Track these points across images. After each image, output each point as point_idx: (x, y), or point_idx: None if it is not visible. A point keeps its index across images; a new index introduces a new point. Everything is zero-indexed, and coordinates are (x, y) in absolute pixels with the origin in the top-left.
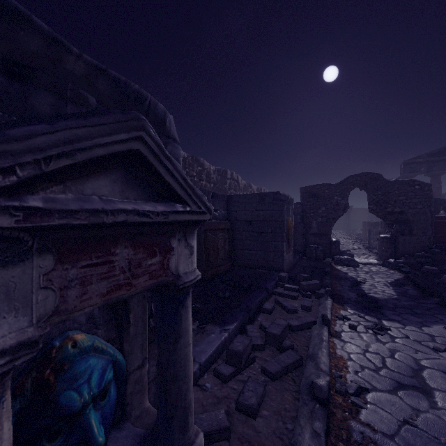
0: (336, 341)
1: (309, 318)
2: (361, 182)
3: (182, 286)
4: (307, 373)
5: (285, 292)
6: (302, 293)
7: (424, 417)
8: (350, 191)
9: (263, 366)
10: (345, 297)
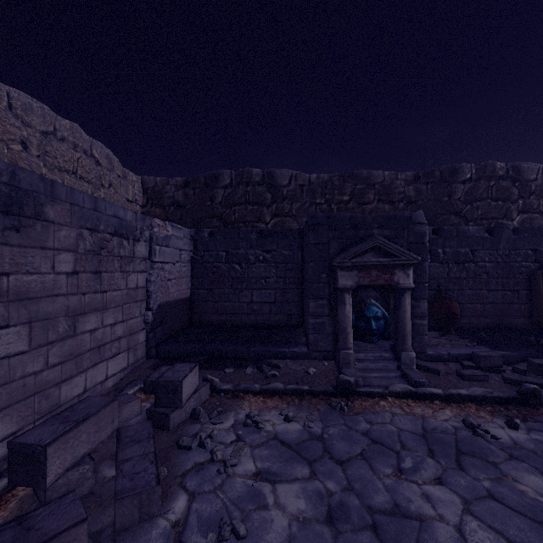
0: None
1: None
2: None
3: (398, 287)
4: None
5: None
6: None
7: None
8: None
9: (502, 373)
10: None
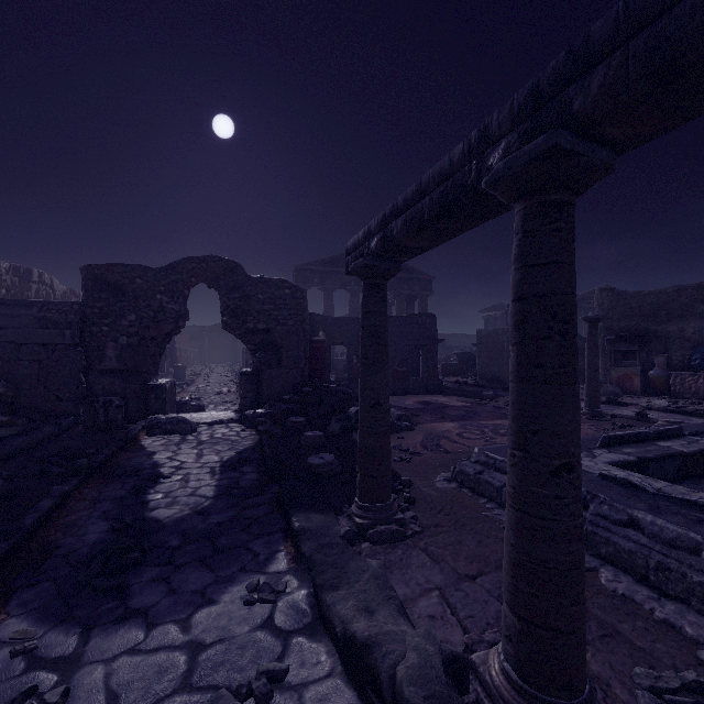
0: None
1: None
2: (209, 273)
3: None
4: None
5: None
6: None
7: None
8: (190, 287)
9: None
10: (61, 553)
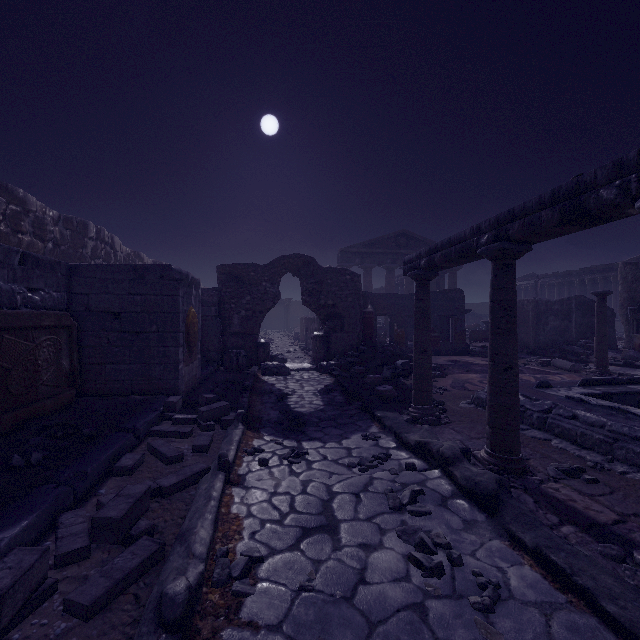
0: (236, 491)
1: (198, 466)
2: (294, 265)
3: None
4: (166, 573)
5: (171, 428)
6: (201, 424)
7: (325, 569)
8: (281, 276)
9: (69, 597)
10: (265, 419)
